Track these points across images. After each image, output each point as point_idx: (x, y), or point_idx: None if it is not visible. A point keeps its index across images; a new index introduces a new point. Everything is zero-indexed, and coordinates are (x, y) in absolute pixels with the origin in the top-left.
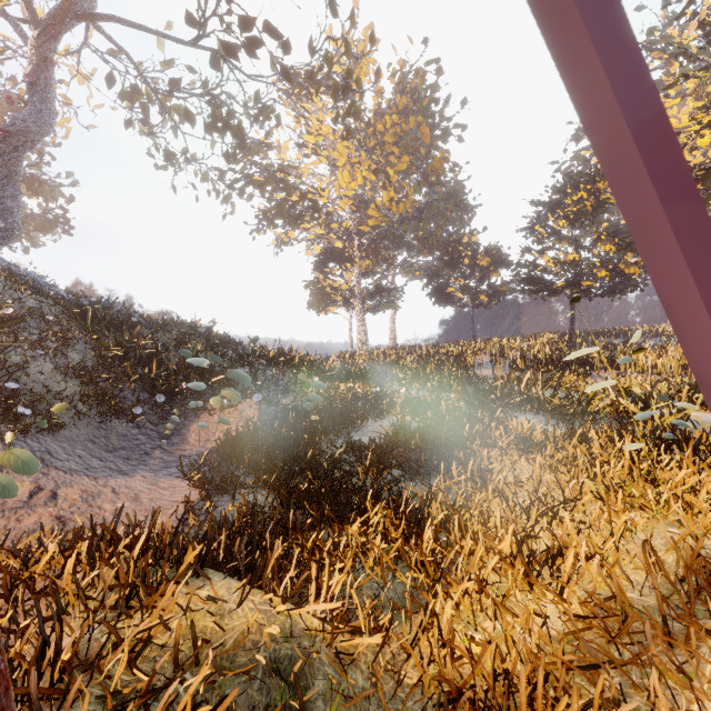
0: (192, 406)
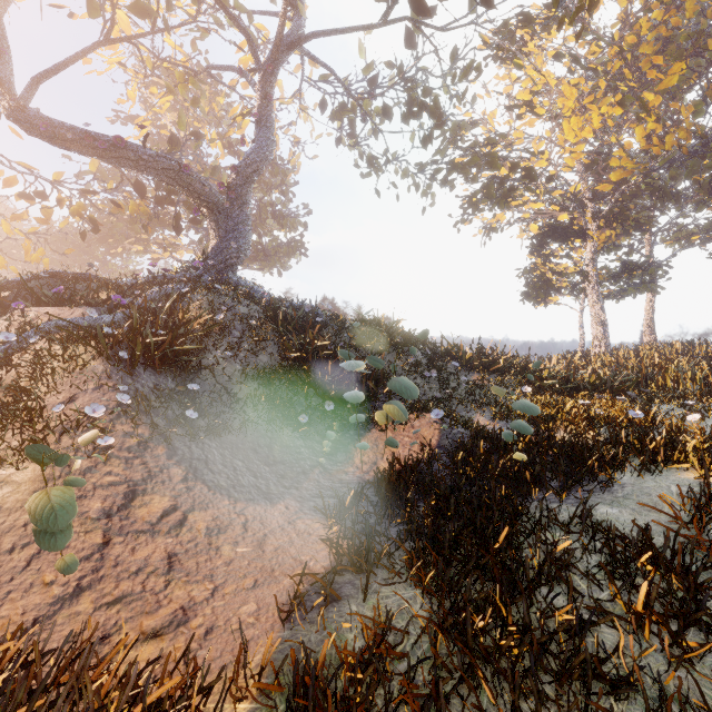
0: (352, 420)
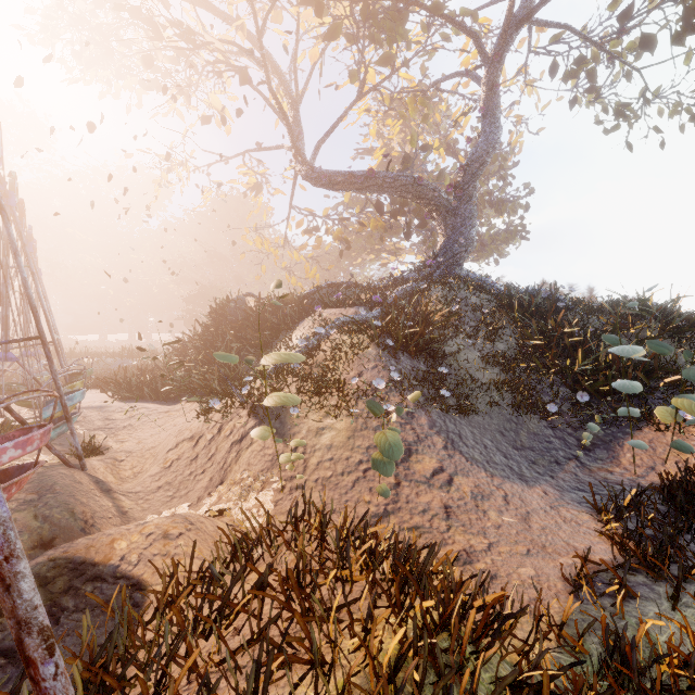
0: (621, 413)
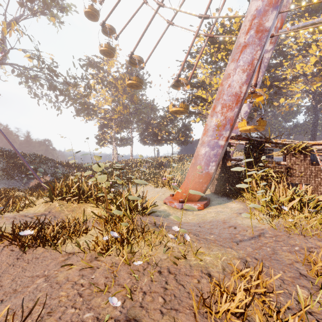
0: (30, 176)
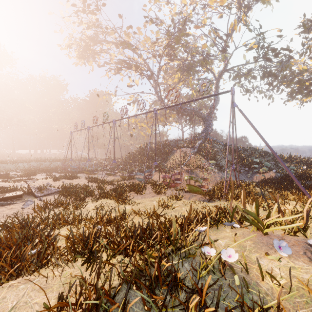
0: (254, 170)
